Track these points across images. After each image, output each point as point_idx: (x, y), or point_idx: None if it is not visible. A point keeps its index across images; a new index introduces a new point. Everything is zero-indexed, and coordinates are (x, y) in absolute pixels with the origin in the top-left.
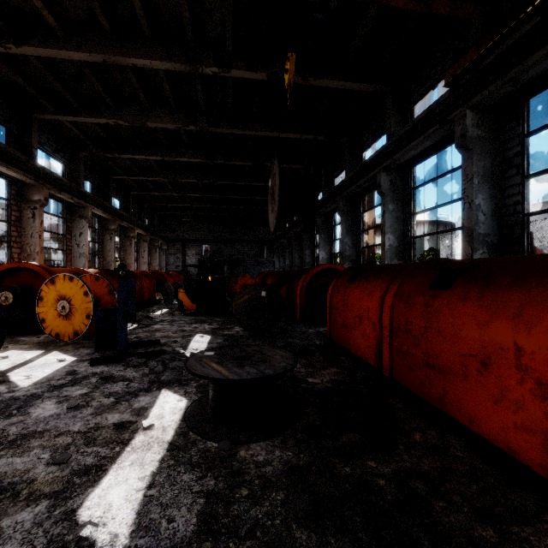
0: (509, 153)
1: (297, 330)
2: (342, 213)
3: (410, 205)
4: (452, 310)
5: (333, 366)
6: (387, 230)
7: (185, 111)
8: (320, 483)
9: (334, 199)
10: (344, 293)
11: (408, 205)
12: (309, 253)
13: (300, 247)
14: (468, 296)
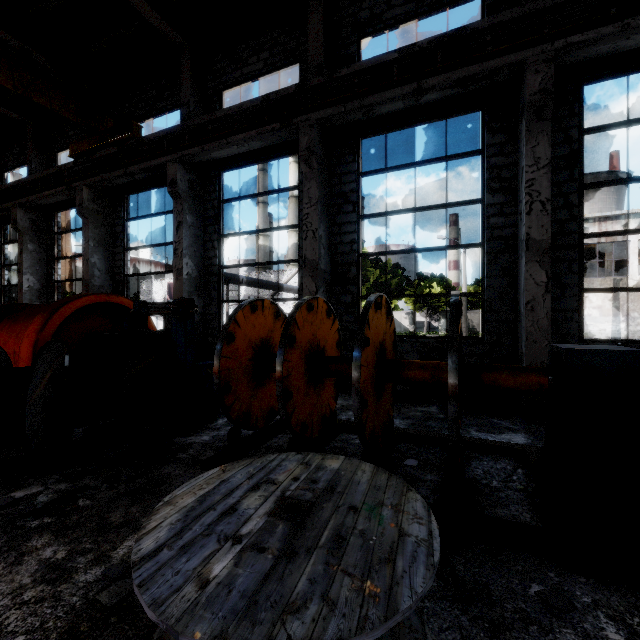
0: (117, 229)
1: None
2: None
3: (54, 249)
4: None
5: None
6: (26, 271)
7: None
8: None
9: None
10: None
11: (52, 248)
12: None
13: None
14: (5, 328)
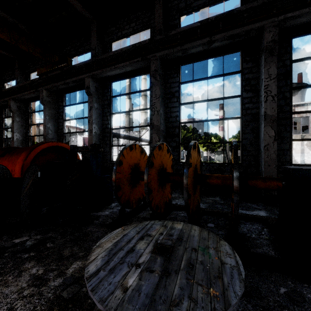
0: (60, 110)
1: None
2: None
3: (29, 120)
4: (2, 163)
5: None
6: (15, 131)
7: None
8: None
9: None
10: None
11: (28, 120)
12: None
13: None
14: (7, 158)
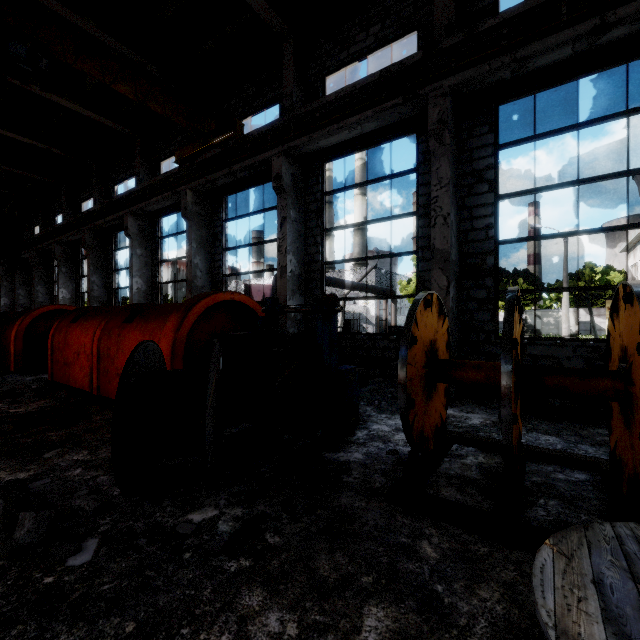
0: (216, 230)
1: (8, 380)
2: (88, 247)
3: (158, 253)
4: (130, 336)
5: (46, 399)
6: (135, 274)
7: None
8: (2, 449)
9: (78, 228)
10: (66, 333)
11: (156, 252)
12: (44, 289)
13: (30, 280)
14: (138, 327)
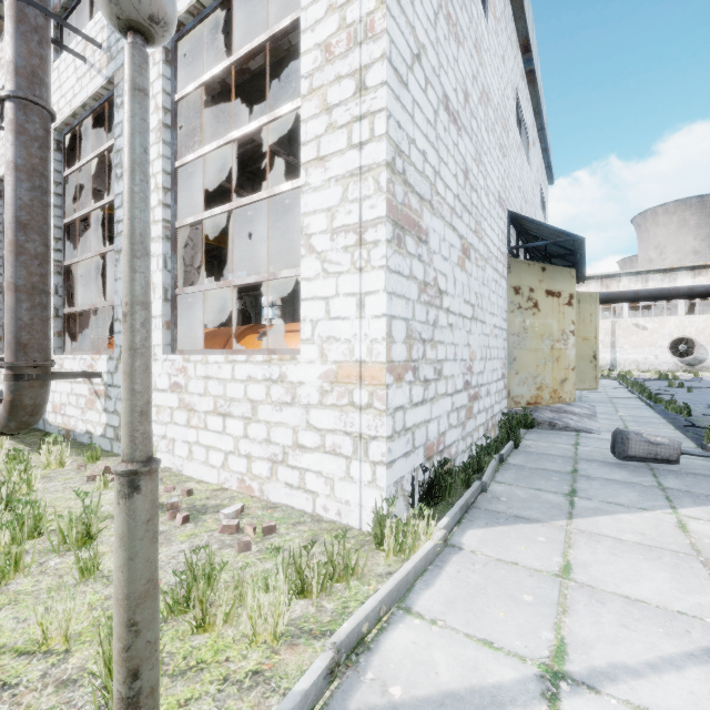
0: (296, 307)
1: None
2: (214, 309)
3: (260, 315)
4: None
5: None
6: None
7: (101, 220)
8: None
9: (205, 297)
10: None
11: (259, 314)
12: None
13: None
14: None
